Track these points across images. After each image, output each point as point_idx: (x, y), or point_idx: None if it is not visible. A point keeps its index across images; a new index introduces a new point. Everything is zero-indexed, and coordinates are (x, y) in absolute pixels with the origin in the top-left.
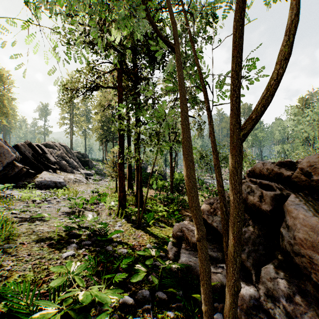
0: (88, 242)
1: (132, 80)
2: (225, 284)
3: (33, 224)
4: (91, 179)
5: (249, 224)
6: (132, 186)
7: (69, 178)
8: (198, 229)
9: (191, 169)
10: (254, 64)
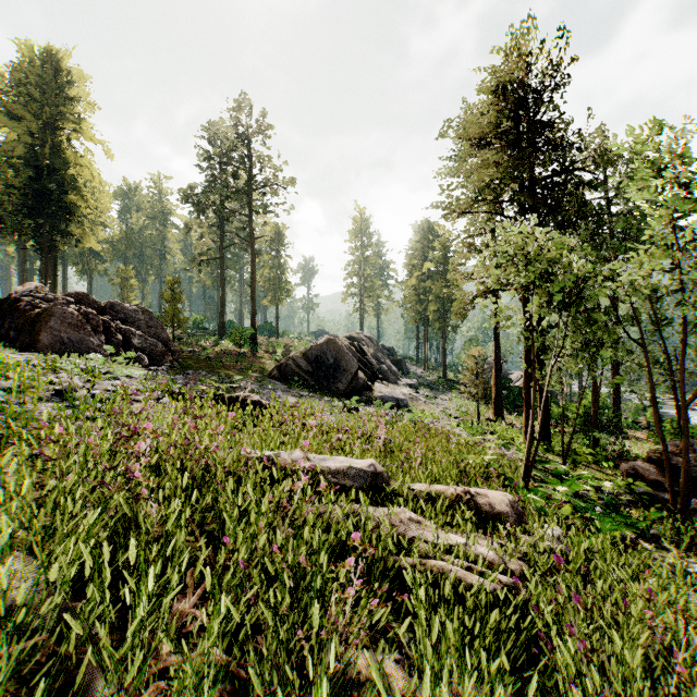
0: None
1: None
2: (688, 509)
3: None
4: (421, 395)
5: None
6: (502, 412)
7: (402, 393)
8: (663, 445)
9: (658, 415)
10: None
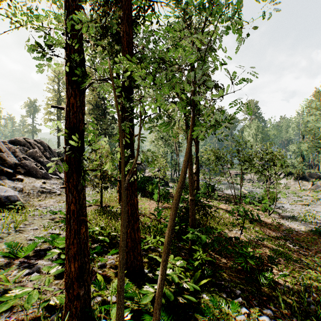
0: None
1: None
2: None
3: None
4: None
5: None
6: None
7: (33, 187)
8: None
9: None
10: None
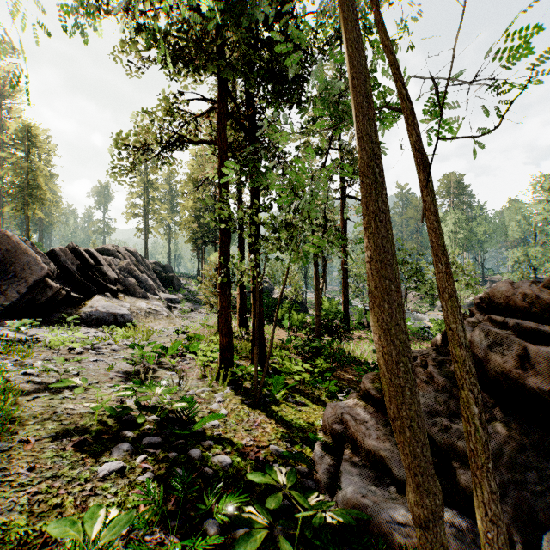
0: (155, 440)
1: (245, 130)
2: None
3: (58, 397)
4: (177, 309)
5: (494, 417)
6: (246, 323)
7: (139, 307)
8: (421, 490)
9: (398, 305)
10: (529, 43)
